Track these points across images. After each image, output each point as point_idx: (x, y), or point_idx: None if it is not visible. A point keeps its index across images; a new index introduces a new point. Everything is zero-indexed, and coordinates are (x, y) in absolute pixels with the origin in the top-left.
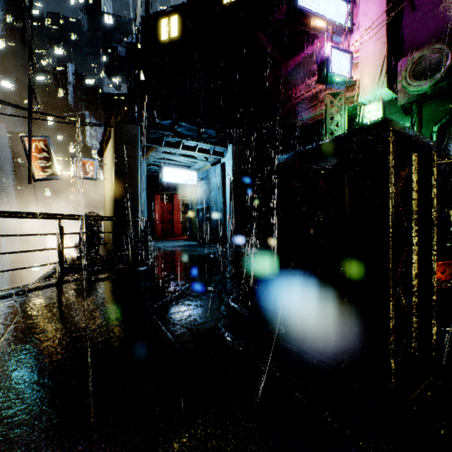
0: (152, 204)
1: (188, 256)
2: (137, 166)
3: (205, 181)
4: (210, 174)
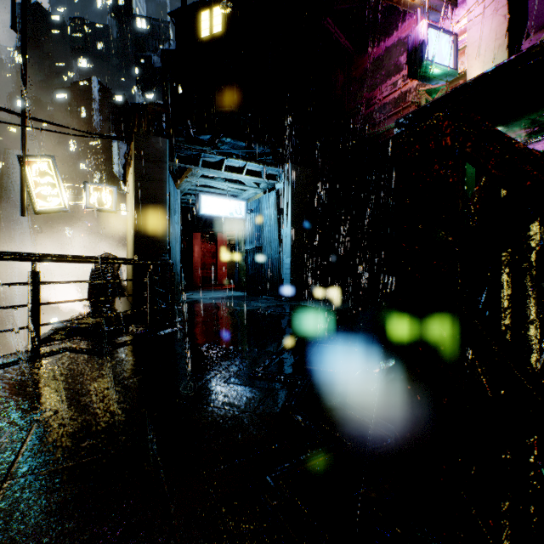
0: (191, 244)
1: (231, 313)
2: (165, 192)
3: (256, 214)
4: (262, 204)
